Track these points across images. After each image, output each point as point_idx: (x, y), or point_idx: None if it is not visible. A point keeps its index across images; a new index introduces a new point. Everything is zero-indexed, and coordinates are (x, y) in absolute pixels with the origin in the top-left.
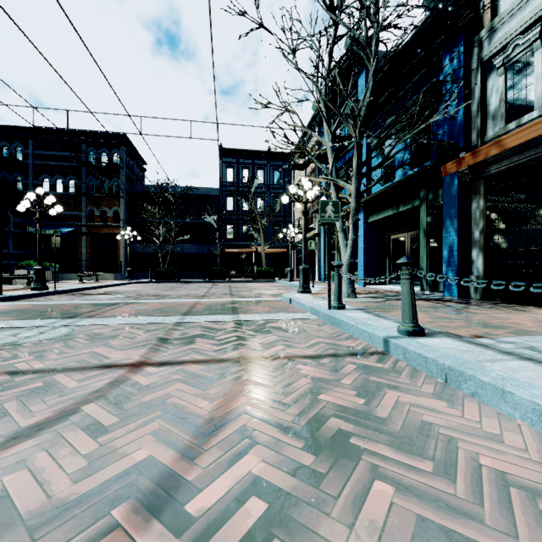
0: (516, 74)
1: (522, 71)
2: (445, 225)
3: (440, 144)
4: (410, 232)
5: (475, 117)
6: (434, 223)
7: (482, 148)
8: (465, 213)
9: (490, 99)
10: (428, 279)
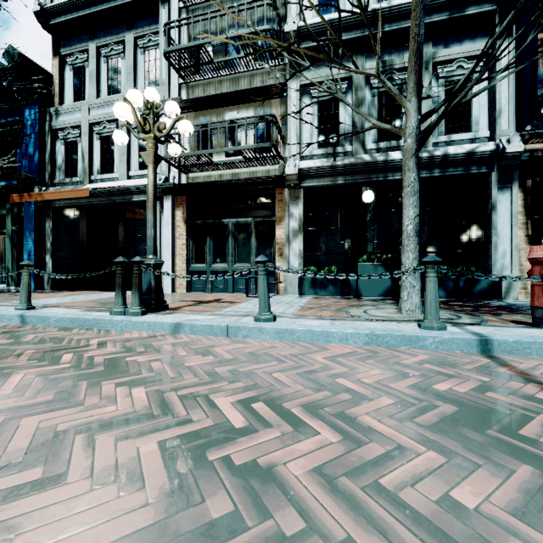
0: (71, 149)
1: (73, 150)
2: (26, 235)
3: (20, 173)
4: (3, 235)
5: (48, 163)
6: (19, 232)
7: (34, 194)
8: (41, 229)
9: (58, 156)
10: (14, 277)
